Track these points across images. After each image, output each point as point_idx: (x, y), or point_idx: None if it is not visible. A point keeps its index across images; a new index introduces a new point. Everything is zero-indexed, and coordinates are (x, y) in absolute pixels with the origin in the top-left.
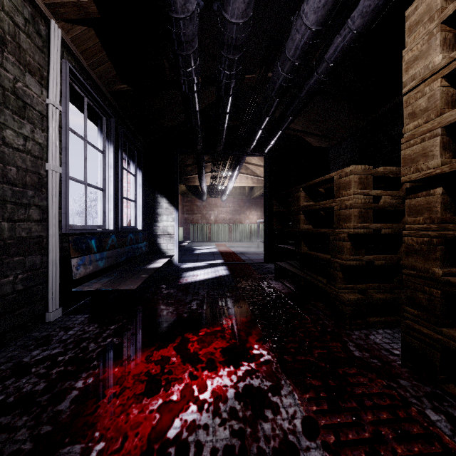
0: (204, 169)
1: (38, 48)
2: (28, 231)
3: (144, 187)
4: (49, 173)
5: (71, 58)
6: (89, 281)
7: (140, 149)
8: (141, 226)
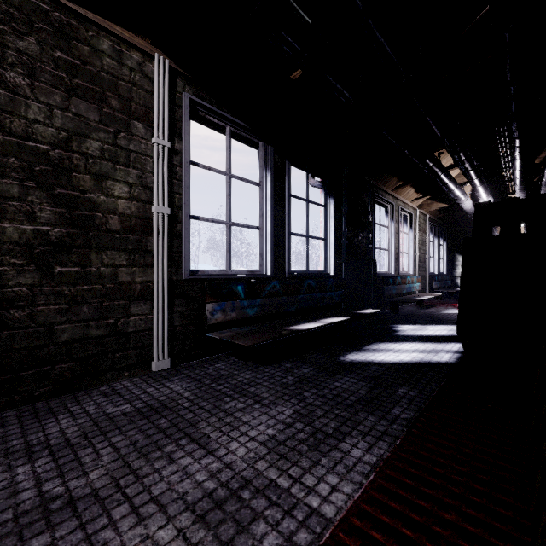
0: (494, 229)
1: (424, 224)
2: (423, 274)
3: (447, 250)
4: (426, 258)
5: (428, 218)
6: (431, 292)
7: (445, 231)
8: (446, 272)
